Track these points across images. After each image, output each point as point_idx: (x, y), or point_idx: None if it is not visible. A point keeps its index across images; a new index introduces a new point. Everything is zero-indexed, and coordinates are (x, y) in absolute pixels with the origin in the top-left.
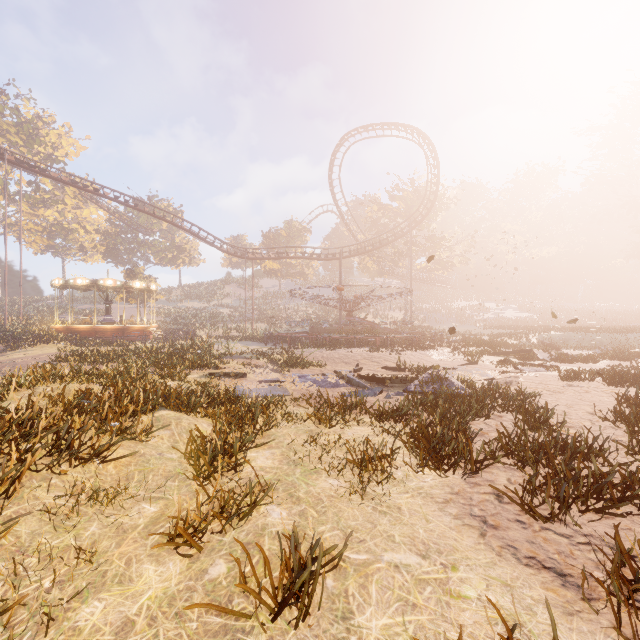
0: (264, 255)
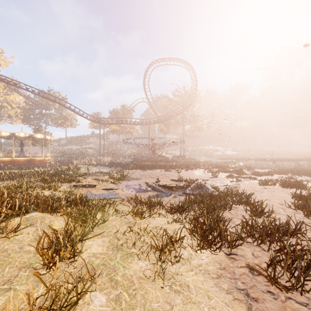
0: (110, 122)
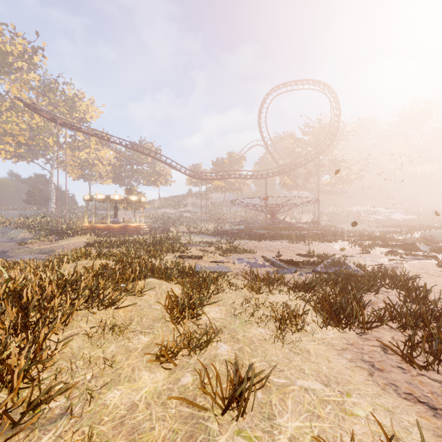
0: (213, 177)
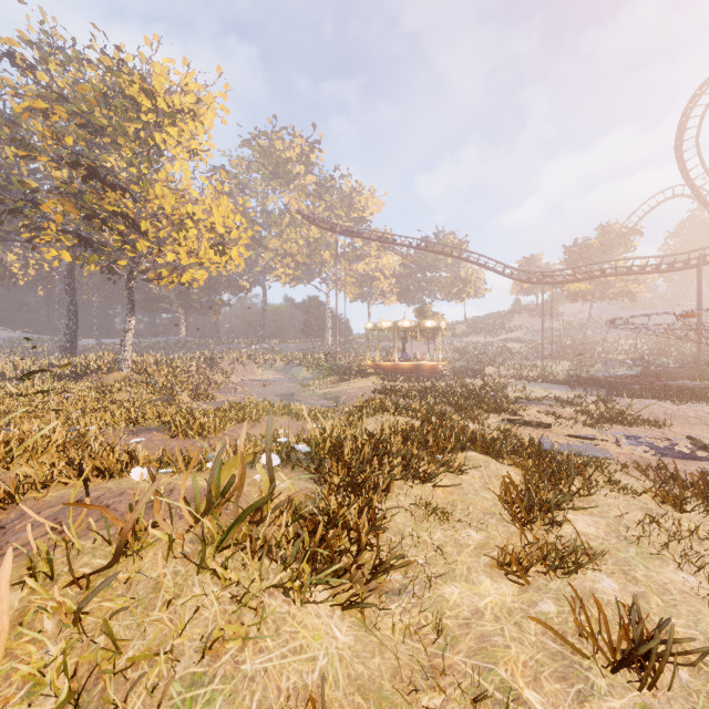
0: (567, 277)
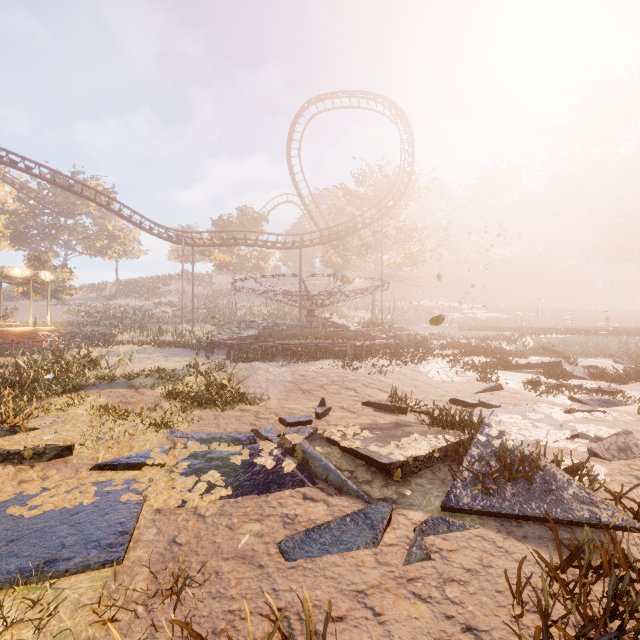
0: (206, 241)
